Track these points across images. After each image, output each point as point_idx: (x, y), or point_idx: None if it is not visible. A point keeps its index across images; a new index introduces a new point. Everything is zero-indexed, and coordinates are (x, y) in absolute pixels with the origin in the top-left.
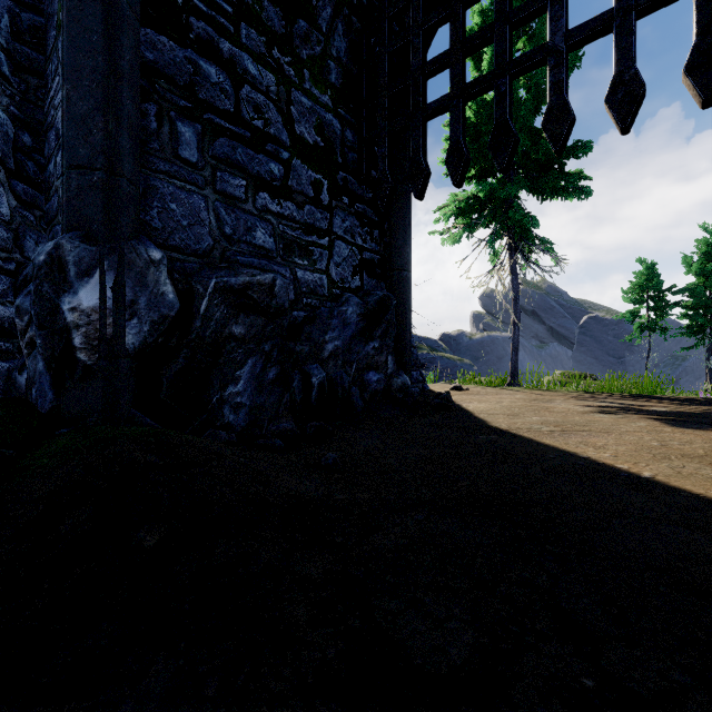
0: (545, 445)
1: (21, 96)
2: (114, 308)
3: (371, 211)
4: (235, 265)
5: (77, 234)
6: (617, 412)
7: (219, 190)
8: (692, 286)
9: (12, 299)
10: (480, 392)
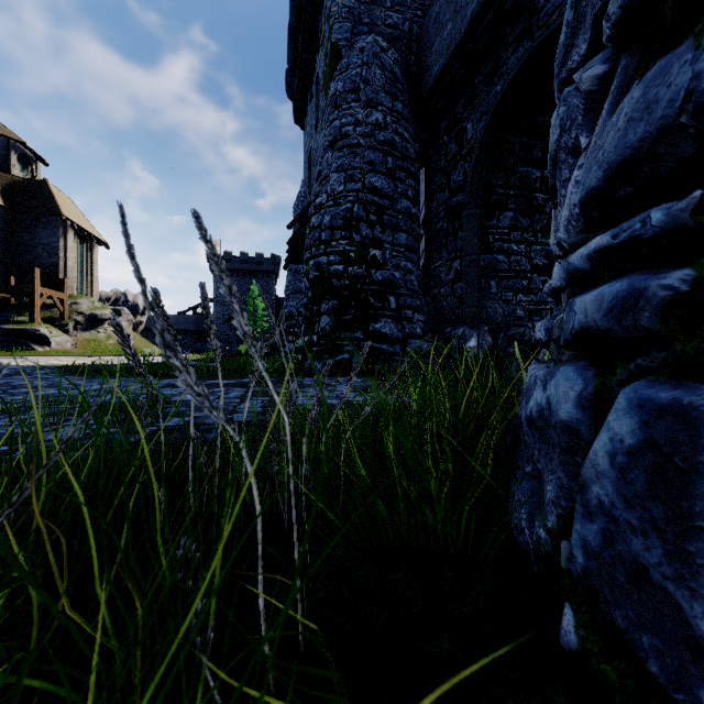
0: None
1: (425, 265)
2: (477, 346)
3: None
4: (509, 326)
5: (468, 326)
6: None
7: (503, 299)
8: None
9: (430, 340)
10: None
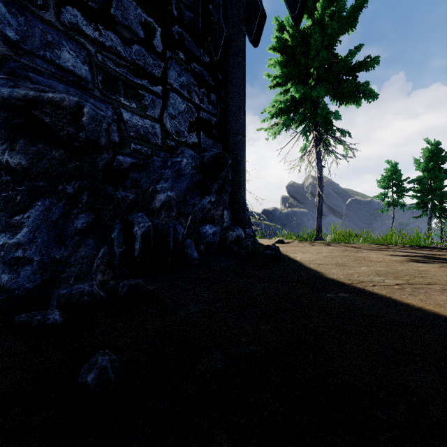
0: (419, 309)
1: None
2: None
3: (208, 75)
4: (20, 79)
5: None
6: (429, 260)
7: None
8: (420, 178)
9: None
10: (298, 244)
